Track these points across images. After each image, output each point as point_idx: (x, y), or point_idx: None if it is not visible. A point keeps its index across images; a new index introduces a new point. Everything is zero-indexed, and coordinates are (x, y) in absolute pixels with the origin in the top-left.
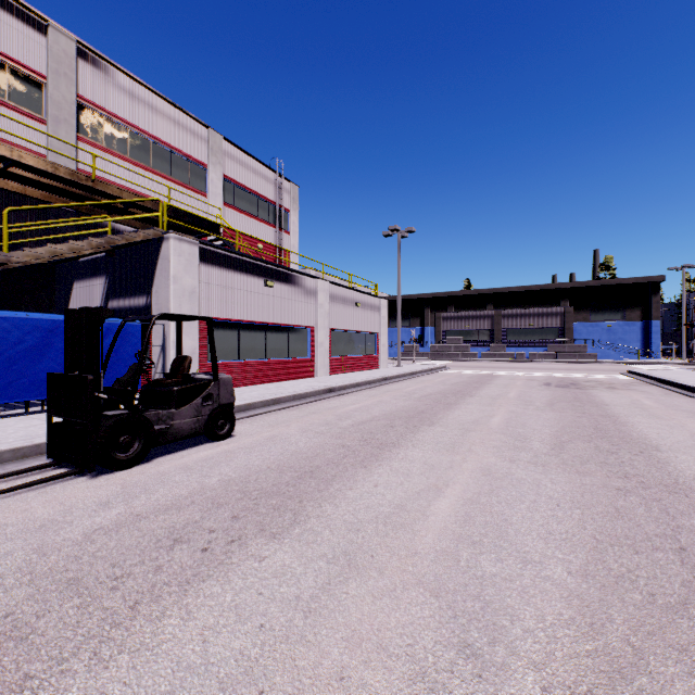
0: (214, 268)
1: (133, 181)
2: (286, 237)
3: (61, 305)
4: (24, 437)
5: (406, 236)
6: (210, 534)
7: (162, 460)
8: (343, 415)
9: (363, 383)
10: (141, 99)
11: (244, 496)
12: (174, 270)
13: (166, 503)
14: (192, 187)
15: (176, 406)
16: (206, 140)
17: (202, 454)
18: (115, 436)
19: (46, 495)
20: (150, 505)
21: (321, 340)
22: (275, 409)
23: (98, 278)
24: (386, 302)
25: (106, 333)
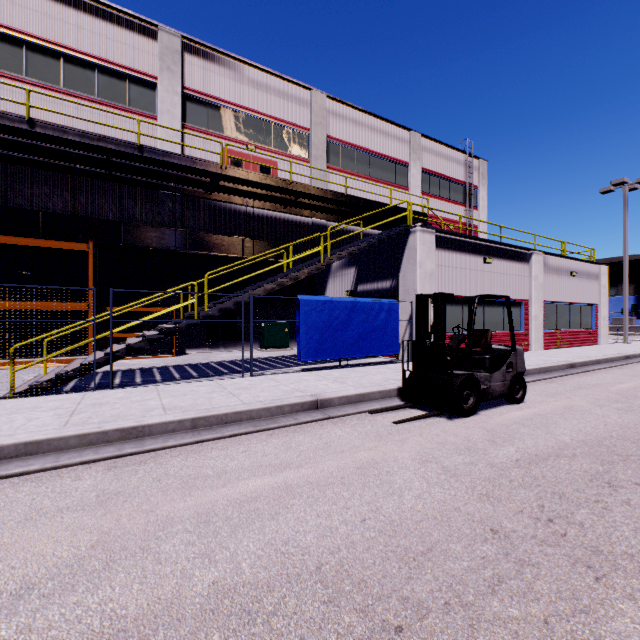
0: (444, 252)
1: (358, 191)
2: (474, 213)
3: (319, 290)
4: (372, 383)
5: (636, 187)
6: (638, 486)
7: (487, 414)
8: (624, 393)
9: (603, 361)
10: (363, 124)
11: (625, 459)
12: (419, 257)
13: (547, 450)
14: (397, 185)
15: (490, 371)
16: (408, 142)
17: (516, 414)
18: (461, 390)
19: (434, 427)
20: (534, 449)
21: (535, 313)
22: (530, 381)
23: (348, 269)
24: (605, 268)
25: (379, 311)
